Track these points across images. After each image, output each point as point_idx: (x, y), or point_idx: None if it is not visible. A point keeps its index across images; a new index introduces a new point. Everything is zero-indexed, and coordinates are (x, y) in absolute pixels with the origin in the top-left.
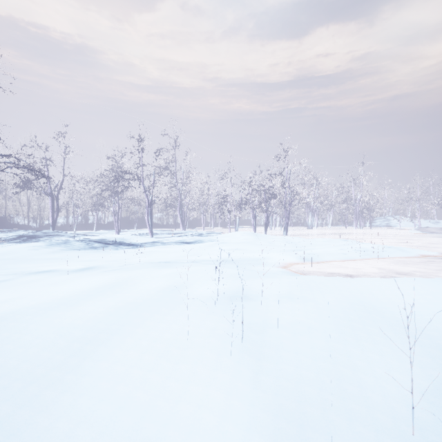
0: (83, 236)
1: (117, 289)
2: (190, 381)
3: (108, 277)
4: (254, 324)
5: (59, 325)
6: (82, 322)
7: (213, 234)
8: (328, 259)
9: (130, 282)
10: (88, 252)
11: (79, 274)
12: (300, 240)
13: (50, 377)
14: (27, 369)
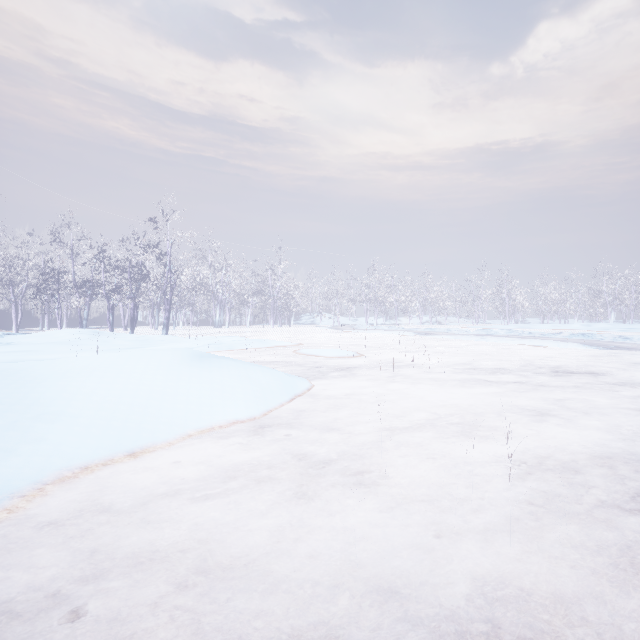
0: None
1: None
2: None
3: None
4: None
5: None
6: None
7: (15, 335)
8: None
9: None
10: None
11: None
12: (166, 338)
13: None
14: None
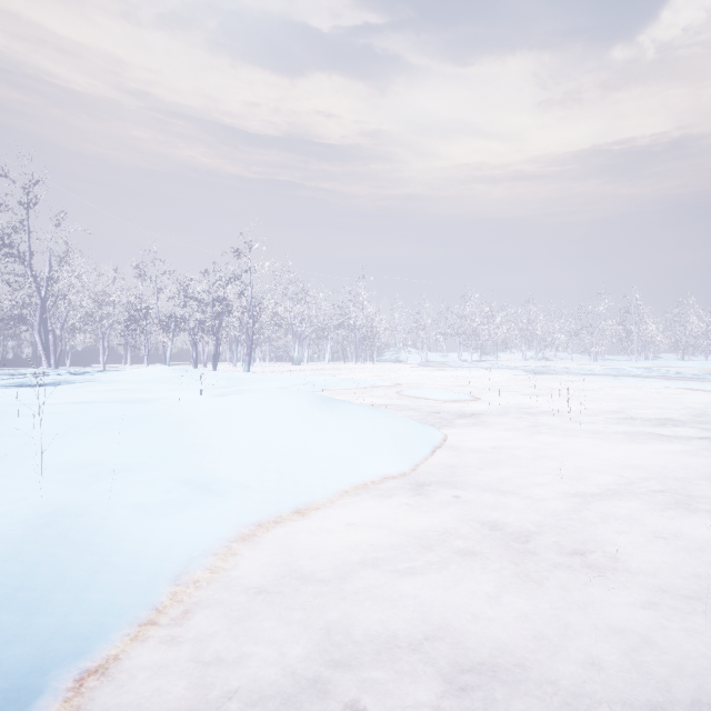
0: None
1: None
2: None
3: None
4: None
5: None
6: None
7: (107, 372)
8: None
9: None
10: None
11: None
12: (252, 377)
13: None
14: None
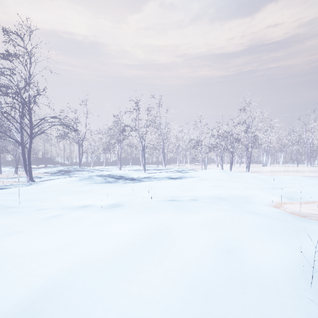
0: (98, 171)
1: (163, 245)
2: None
3: (141, 223)
4: None
5: (131, 317)
6: (157, 315)
7: (189, 171)
8: (313, 199)
9: (170, 234)
10: (106, 186)
11: (112, 213)
12: (267, 177)
13: None
14: None
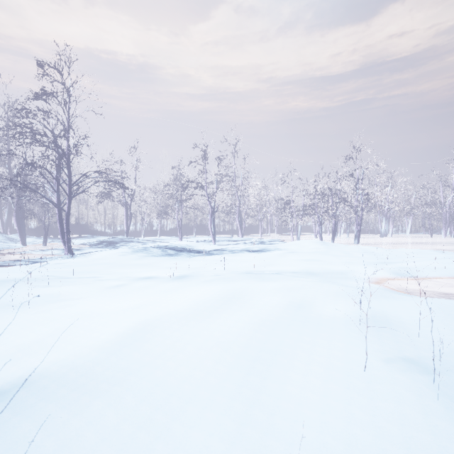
0: (152, 242)
1: (238, 302)
2: (406, 424)
3: (215, 289)
4: (427, 359)
5: (212, 338)
6: (232, 337)
7: (275, 242)
8: (430, 275)
9: (245, 295)
10: (166, 259)
11: (182, 283)
12: (380, 251)
13: (246, 395)
14: (216, 382)
